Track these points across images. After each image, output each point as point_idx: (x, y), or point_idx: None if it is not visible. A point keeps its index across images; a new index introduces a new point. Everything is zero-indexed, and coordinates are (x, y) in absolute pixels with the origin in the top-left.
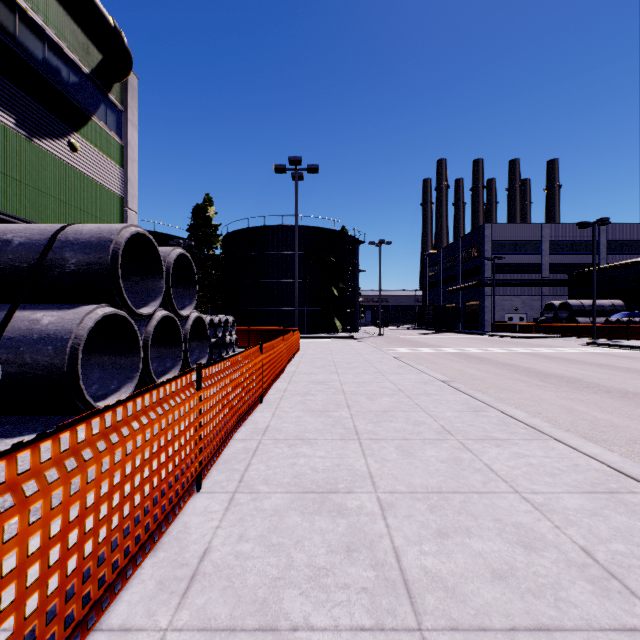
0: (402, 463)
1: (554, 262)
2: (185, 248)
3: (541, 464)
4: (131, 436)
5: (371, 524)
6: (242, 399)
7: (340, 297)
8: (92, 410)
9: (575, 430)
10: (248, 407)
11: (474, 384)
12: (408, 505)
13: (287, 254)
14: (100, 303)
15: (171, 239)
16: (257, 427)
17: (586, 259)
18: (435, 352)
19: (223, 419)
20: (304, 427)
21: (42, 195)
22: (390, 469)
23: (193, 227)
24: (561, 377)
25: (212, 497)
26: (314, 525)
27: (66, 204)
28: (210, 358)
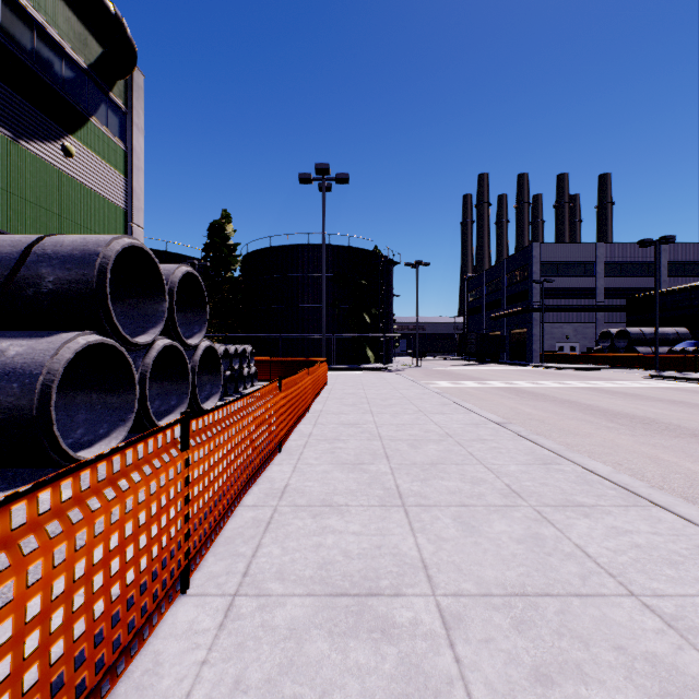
0: (464, 544)
1: (609, 285)
2: (200, 270)
3: (652, 545)
4: (41, 550)
5: (433, 656)
6: (254, 451)
7: (372, 324)
8: (71, 462)
9: (670, 488)
10: (262, 460)
11: (533, 426)
12: (483, 619)
13: (313, 276)
14: (85, 330)
15: (185, 260)
16: (273, 487)
17: (645, 282)
18: (481, 386)
19: (225, 483)
20: (333, 487)
21: (30, 206)
22: (449, 554)
23: (209, 246)
24: (632, 417)
25: (202, 603)
26: (348, 658)
27: (59, 217)
28: (224, 394)
